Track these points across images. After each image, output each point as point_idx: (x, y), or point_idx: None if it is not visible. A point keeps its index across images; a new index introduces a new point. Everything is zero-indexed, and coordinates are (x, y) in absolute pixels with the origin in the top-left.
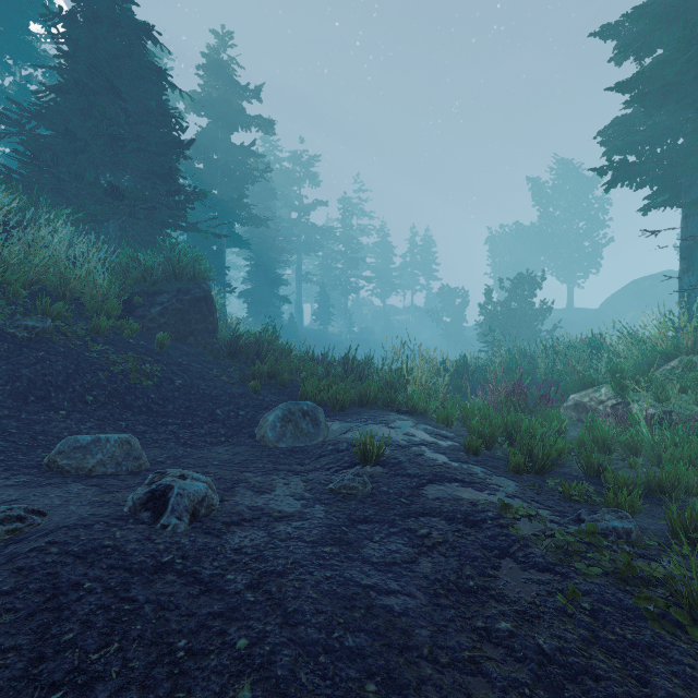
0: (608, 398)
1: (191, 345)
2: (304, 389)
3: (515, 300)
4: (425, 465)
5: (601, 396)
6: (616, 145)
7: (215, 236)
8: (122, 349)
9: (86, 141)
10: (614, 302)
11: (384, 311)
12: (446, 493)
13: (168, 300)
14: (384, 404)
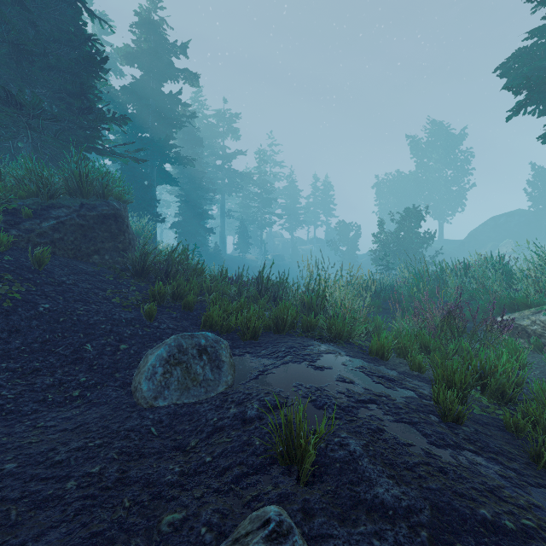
0: None
1: (95, 264)
2: (209, 314)
3: (403, 230)
4: (398, 462)
5: None
6: (519, 74)
7: (134, 160)
8: None
9: None
10: (476, 235)
11: (292, 242)
12: None
13: (66, 214)
14: (303, 328)
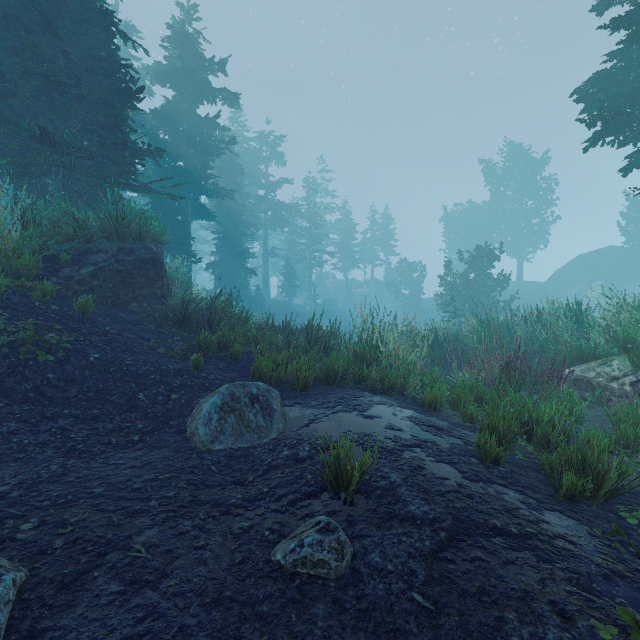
0: (624, 374)
1: (134, 312)
2: (258, 364)
3: (474, 271)
4: (432, 490)
5: (615, 371)
6: (597, 100)
7: (170, 197)
8: (25, 314)
9: (16, 81)
10: (561, 276)
11: (346, 284)
12: (492, 571)
13: (104, 260)
14: (354, 380)
